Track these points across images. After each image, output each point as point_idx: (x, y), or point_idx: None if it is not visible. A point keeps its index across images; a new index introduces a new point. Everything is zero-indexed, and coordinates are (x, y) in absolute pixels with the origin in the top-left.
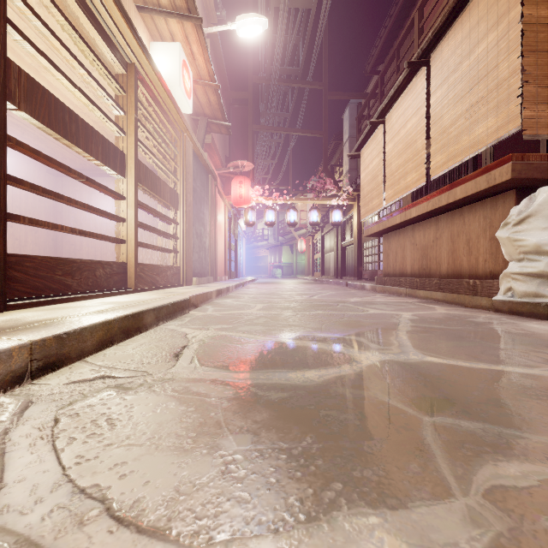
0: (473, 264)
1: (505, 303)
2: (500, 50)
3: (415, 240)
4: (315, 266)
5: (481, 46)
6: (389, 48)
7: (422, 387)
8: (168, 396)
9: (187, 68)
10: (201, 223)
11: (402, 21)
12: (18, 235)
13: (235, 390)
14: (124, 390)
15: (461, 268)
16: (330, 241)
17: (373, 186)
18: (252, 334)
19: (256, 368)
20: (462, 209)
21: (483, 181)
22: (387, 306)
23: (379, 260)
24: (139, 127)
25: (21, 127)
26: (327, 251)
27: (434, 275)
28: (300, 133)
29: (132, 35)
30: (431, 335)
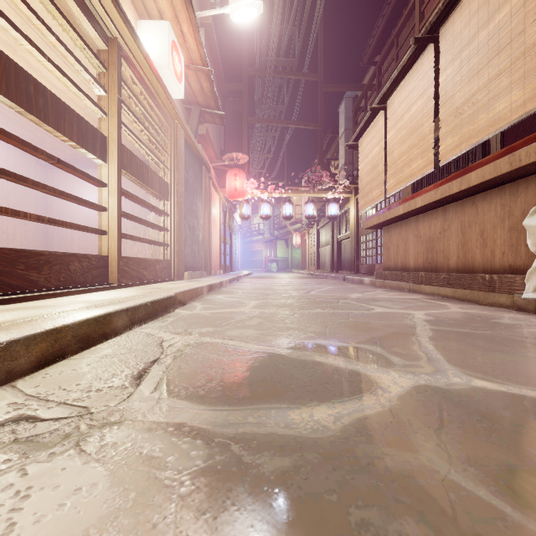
0: (489, 257)
1: (530, 301)
2: (528, 11)
3: (419, 232)
4: (310, 260)
5: (503, 11)
6: (386, 38)
7: (498, 444)
8: (98, 464)
9: (177, 50)
10: (194, 215)
11: (400, 10)
12: (5, 227)
13: (207, 451)
14: (34, 451)
15: (474, 261)
16: (326, 234)
17: (373, 176)
18: (242, 341)
19: (243, 401)
20: (475, 197)
21: (504, 163)
22: (393, 303)
23: (377, 254)
24: (123, 109)
25: (5, 114)
26: (322, 245)
27: (441, 269)
28: (295, 125)
29: (112, 4)
30: (462, 343)
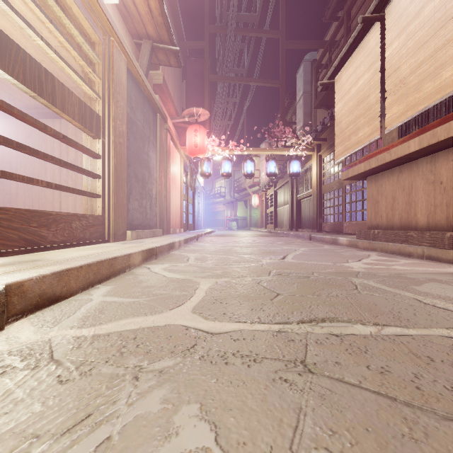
0: None
1: None
2: None
3: (439, 176)
4: (268, 219)
5: None
6: None
7: None
8: None
9: None
10: (144, 165)
11: None
12: None
13: None
14: None
15: None
16: (284, 195)
17: (359, 112)
18: None
19: None
20: None
21: None
22: None
23: (346, 211)
24: None
25: None
26: (280, 204)
27: None
28: (256, 82)
29: None
30: None
